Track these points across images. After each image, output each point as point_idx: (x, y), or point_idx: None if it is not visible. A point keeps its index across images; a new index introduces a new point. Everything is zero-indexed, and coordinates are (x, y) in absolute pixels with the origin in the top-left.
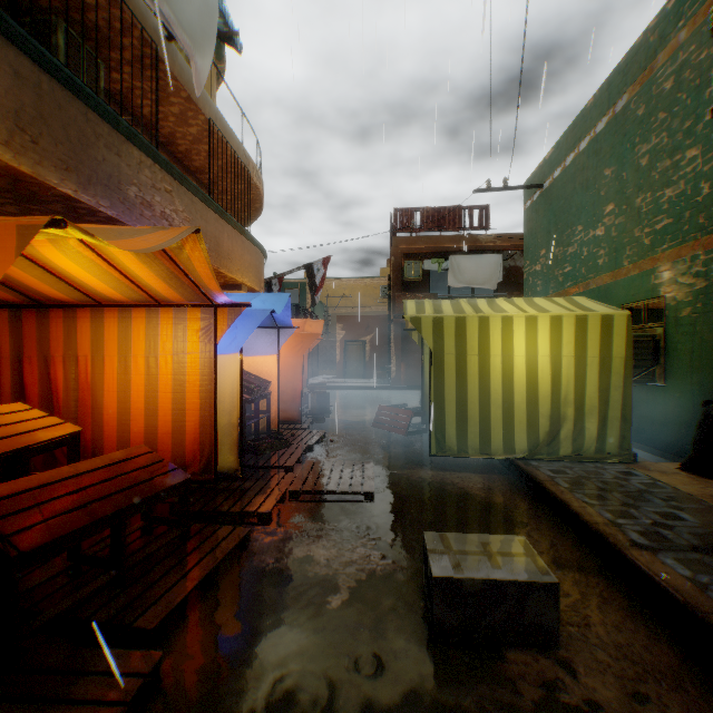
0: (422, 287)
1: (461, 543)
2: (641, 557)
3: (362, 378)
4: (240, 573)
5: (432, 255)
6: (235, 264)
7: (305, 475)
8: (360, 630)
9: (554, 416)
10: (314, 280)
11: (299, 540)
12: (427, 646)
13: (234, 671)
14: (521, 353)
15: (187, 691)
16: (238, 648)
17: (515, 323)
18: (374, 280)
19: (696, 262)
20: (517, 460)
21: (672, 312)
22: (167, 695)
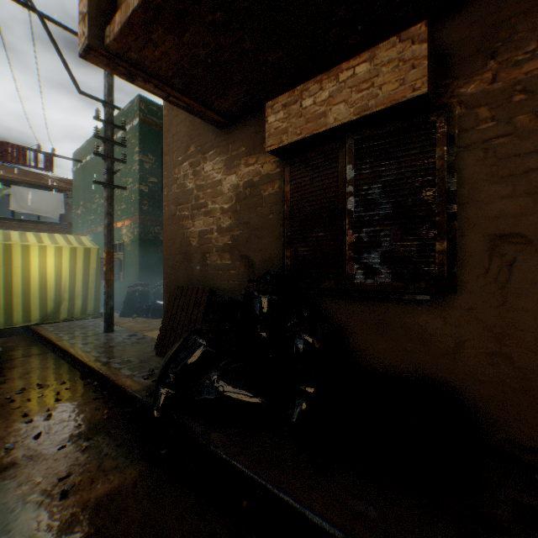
0: None
1: None
2: (62, 342)
3: None
4: None
5: None
6: None
7: None
8: None
9: (59, 299)
10: None
11: None
12: None
13: None
14: (37, 266)
15: None
16: None
17: (33, 249)
18: None
19: (132, 228)
20: (34, 326)
21: (127, 248)
22: None
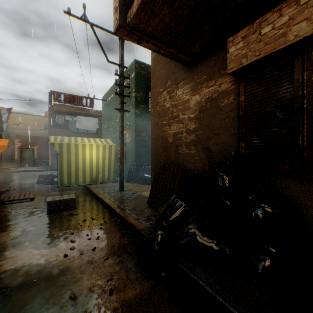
0: (65, 127)
1: (57, 197)
2: (100, 195)
3: (33, 166)
4: None
5: (70, 114)
6: None
7: (4, 198)
8: (27, 217)
9: (97, 172)
10: (2, 118)
11: (4, 211)
12: (45, 215)
13: None
14: (88, 155)
15: None
16: None
17: (86, 146)
18: (41, 117)
19: (131, 133)
20: (87, 185)
21: (128, 145)
22: None
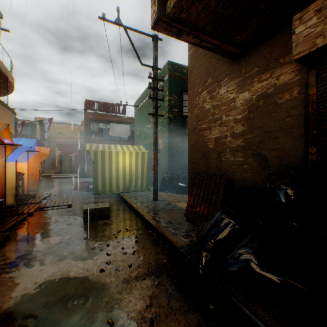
0: (99, 134)
1: (92, 205)
2: (133, 204)
3: (70, 173)
4: (26, 224)
5: (103, 121)
6: (1, 120)
7: (45, 203)
8: (65, 225)
9: (130, 179)
10: (44, 128)
11: (45, 217)
12: (82, 224)
13: (32, 234)
14: (121, 162)
15: (20, 238)
16: (32, 232)
17: (119, 153)
18: (78, 126)
19: (164, 139)
20: (120, 193)
21: (161, 151)
22: (14, 239)
